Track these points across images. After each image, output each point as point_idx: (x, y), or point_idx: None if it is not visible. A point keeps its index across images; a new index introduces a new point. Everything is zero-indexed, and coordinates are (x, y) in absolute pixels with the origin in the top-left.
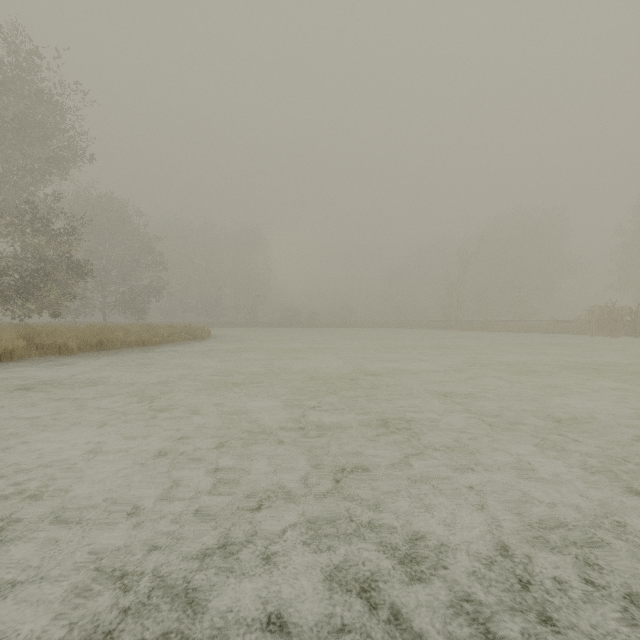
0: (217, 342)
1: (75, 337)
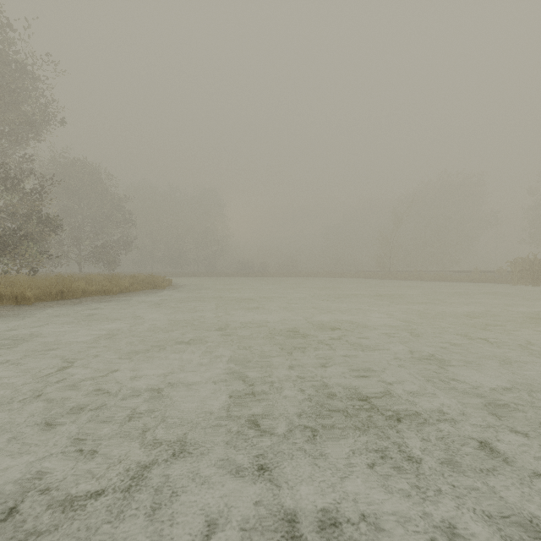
0: (175, 291)
1: (35, 287)
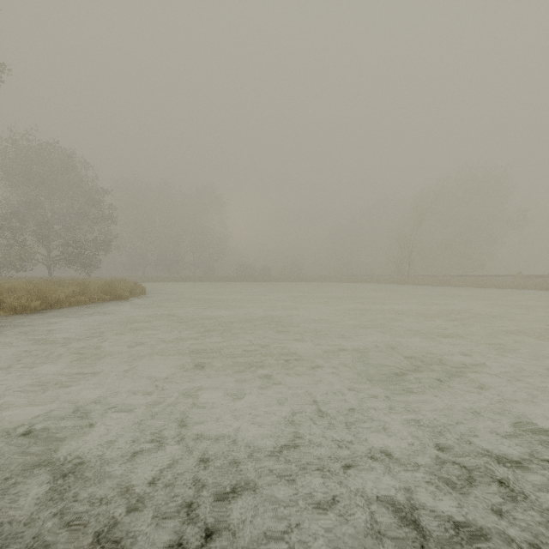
0: (138, 304)
1: None
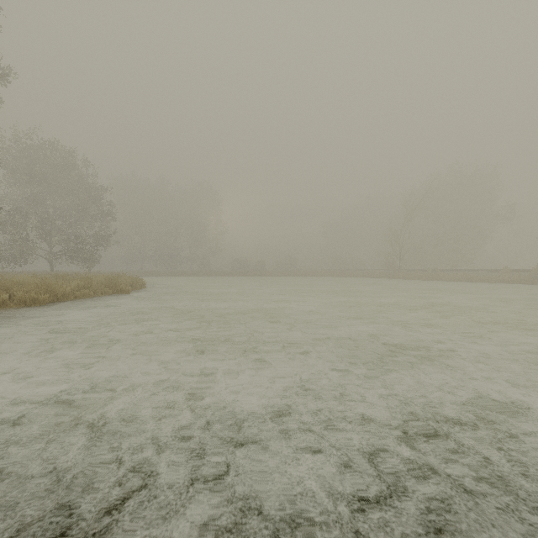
0: (140, 297)
1: None
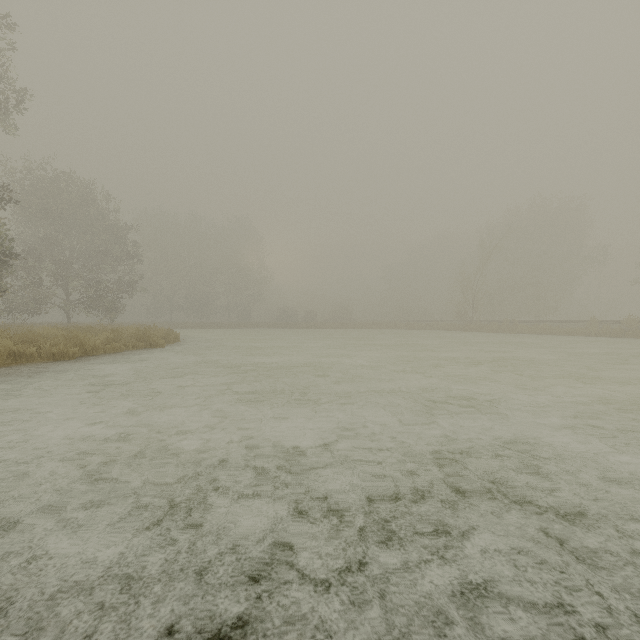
0: (176, 352)
1: None
